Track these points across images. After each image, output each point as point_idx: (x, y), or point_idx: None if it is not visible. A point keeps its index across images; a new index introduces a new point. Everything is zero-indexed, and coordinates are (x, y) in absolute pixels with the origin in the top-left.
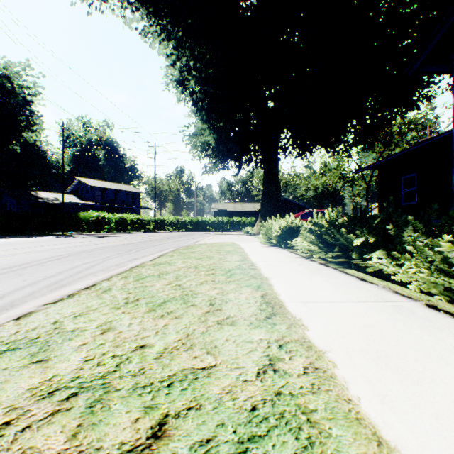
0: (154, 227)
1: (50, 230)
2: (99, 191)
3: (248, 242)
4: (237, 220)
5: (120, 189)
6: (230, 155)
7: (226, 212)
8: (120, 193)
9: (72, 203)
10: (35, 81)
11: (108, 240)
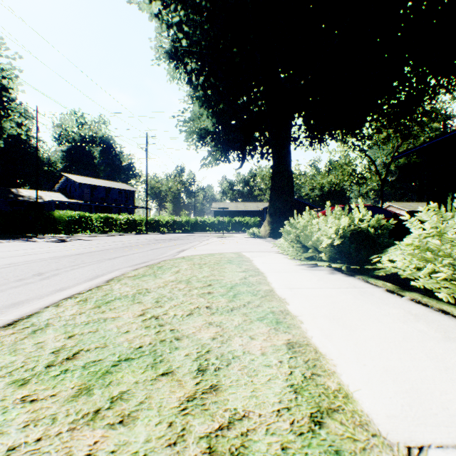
0: (146, 228)
1: (18, 232)
2: (89, 188)
3: (263, 254)
4: (240, 221)
5: (112, 186)
6: (232, 145)
7: (227, 212)
8: (113, 191)
9: (55, 201)
10: (10, 63)
11: (62, 246)
